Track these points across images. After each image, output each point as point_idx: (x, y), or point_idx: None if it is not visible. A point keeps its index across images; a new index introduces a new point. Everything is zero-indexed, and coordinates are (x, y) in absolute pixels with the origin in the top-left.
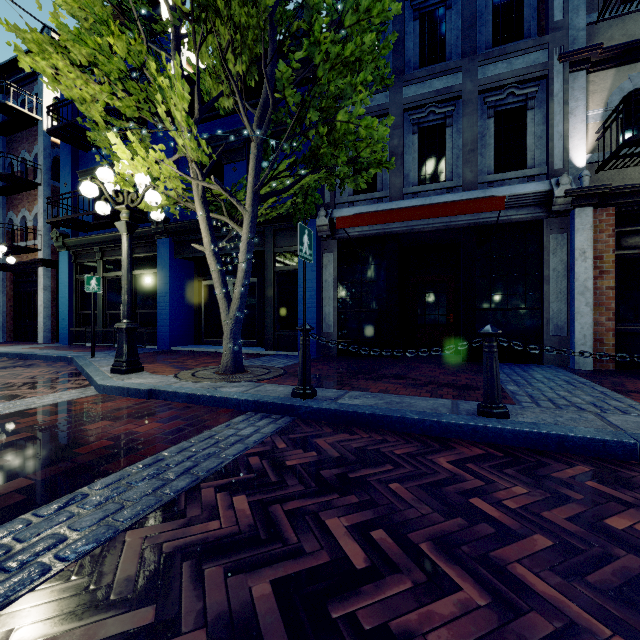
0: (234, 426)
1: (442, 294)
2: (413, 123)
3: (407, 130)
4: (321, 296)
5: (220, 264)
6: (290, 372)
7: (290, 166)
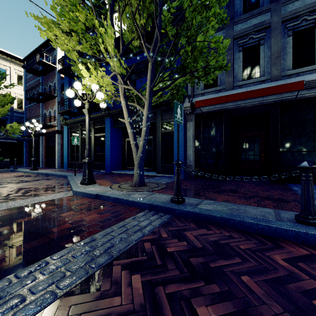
0: (137, 219)
1: (256, 143)
2: (239, 46)
3: (235, 50)
4: (186, 145)
5: (133, 128)
6: (169, 186)
7: (169, 74)
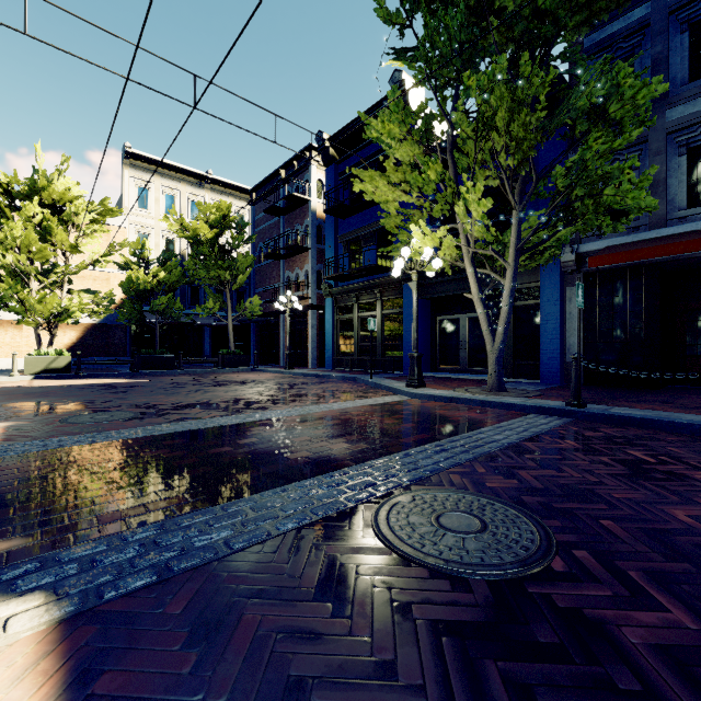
0: (531, 419)
1: None
2: (680, 145)
3: (671, 153)
4: (564, 328)
5: (485, 308)
6: (546, 394)
7: (545, 222)
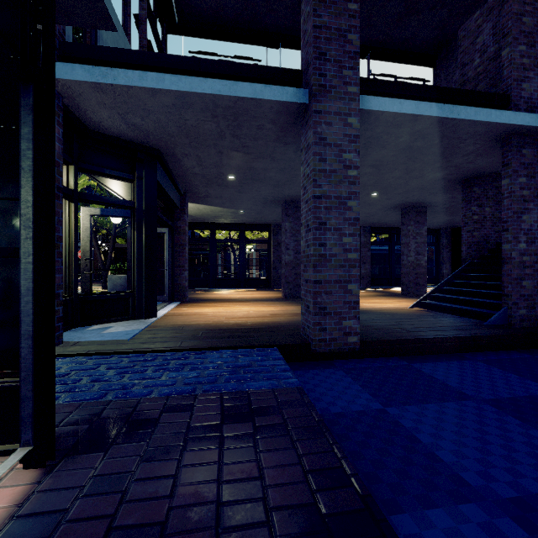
0: None
1: None
2: None
3: None
4: None
5: None
6: None
7: None
